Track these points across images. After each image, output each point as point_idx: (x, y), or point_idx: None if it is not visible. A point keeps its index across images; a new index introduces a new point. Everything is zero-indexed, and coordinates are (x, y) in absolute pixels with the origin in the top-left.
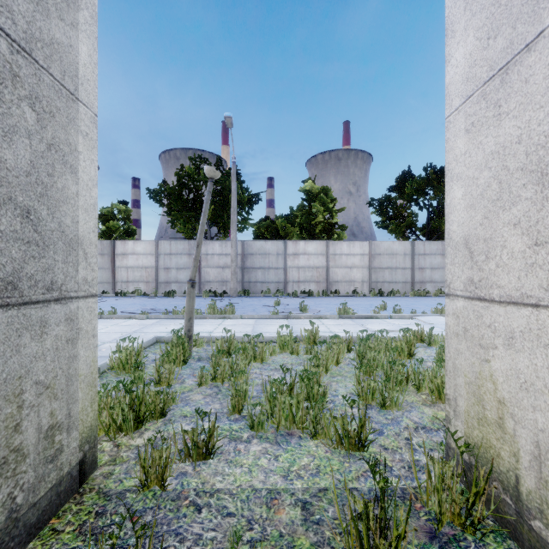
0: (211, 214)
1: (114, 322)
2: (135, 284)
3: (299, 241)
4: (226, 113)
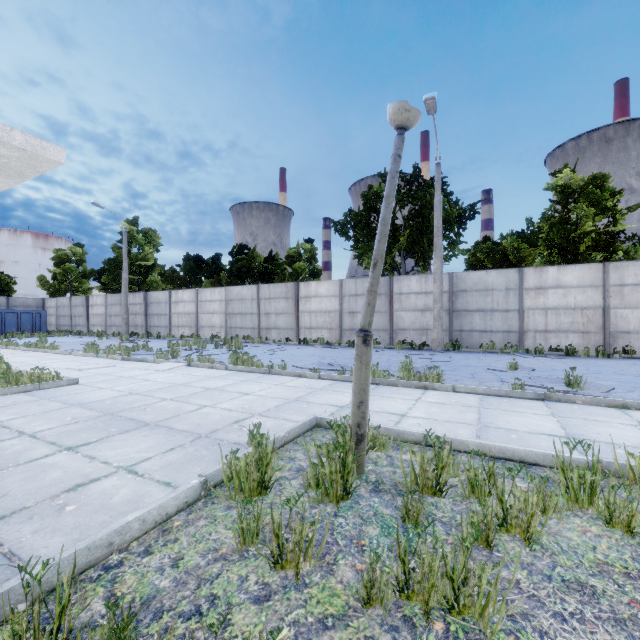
0: (406, 242)
1: (280, 381)
2: (317, 331)
3: (547, 267)
4: (427, 95)
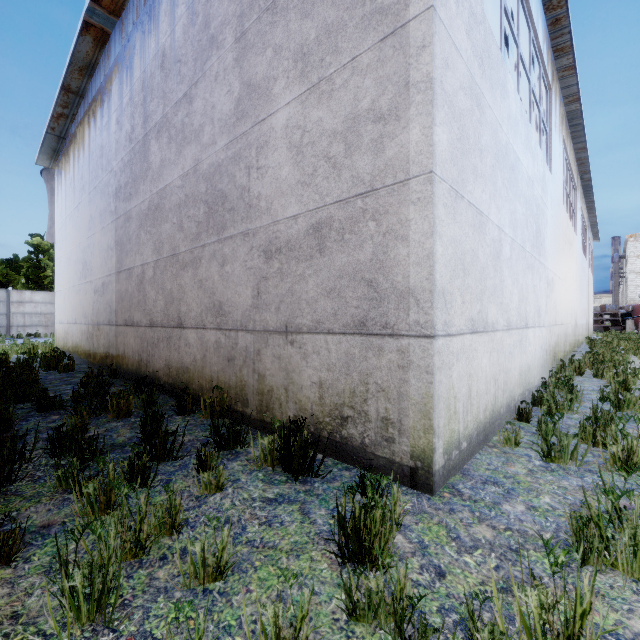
0: None
1: None
2: None
3: (26, 291)
4: None
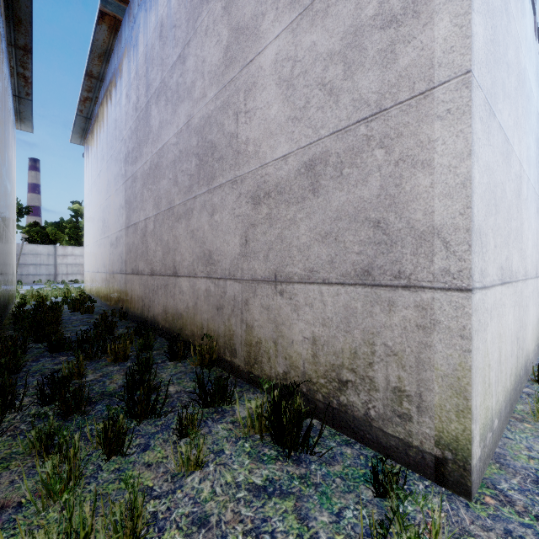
0: None
1: None
2: None
3: (68, 246)
4: None
